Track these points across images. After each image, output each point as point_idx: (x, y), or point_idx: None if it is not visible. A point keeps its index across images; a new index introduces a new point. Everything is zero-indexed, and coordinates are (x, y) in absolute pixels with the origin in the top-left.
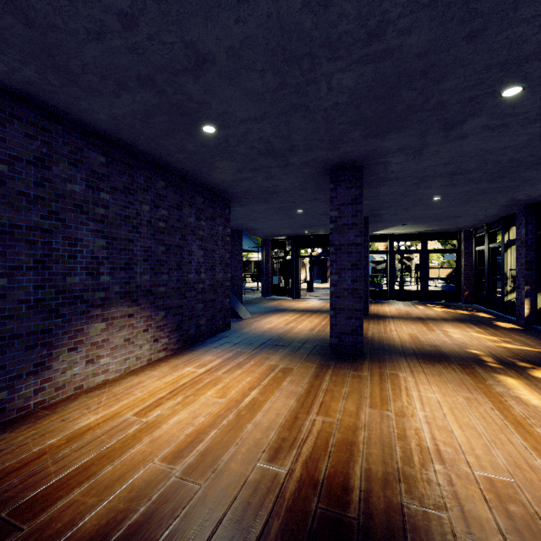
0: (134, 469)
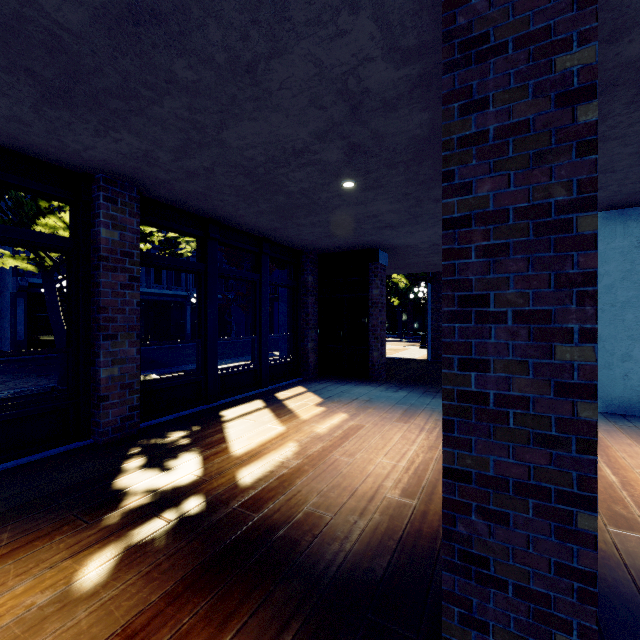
0: (607, 434)
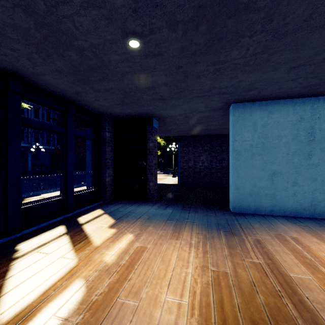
0: (299, 234)
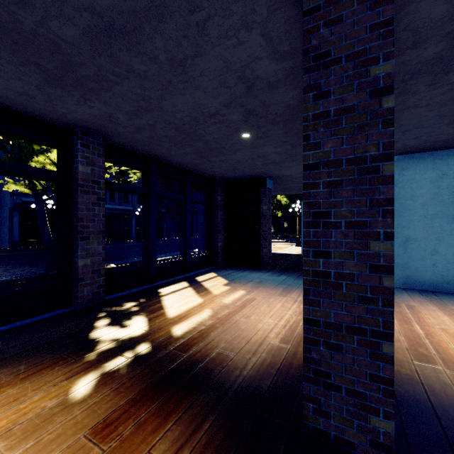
0: (420, 304)
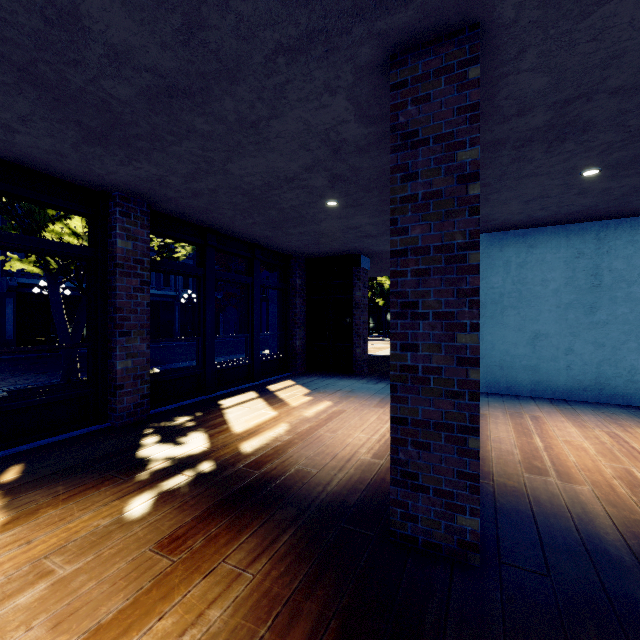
0: (547, 414)
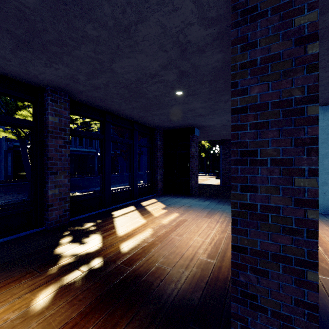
0: None
